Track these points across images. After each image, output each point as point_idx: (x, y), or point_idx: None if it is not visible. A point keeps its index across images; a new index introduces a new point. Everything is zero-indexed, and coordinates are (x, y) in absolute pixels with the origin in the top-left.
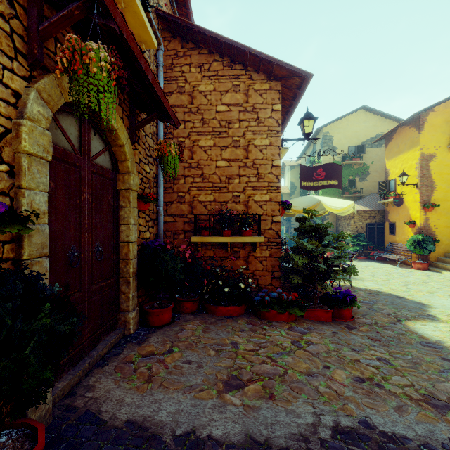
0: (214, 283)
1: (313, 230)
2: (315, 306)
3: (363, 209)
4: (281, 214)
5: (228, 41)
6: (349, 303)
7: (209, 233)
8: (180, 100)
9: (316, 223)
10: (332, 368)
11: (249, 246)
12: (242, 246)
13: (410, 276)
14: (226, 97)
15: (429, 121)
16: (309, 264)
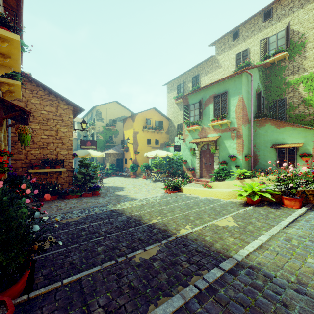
0: (43, 188)
1: (85, 165)
2: (86, 192)
3: (114, 152)
4: (73, 158)
5: (49, 88)
6: (98, 189)
7: (38, 168)
8: (19, 104)
9: (93, 158)
10: (88, 203)
11: (58, 172)
12: (54, 173)
13: (128, 180)
14: (46, 108)
15: (137, 119)
16: (84, 177)
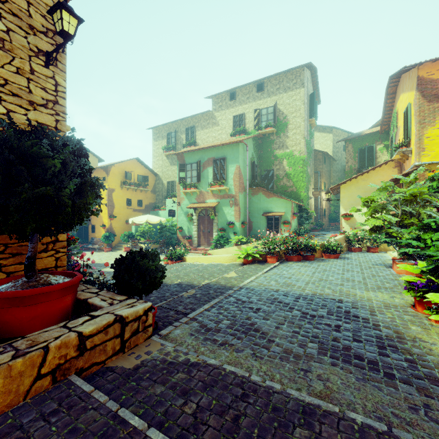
0: None
1: None
2: None
3: None
4: None
5: None
6: None
7: None
8: None
9: None
10: None
11: None
12: None
13: (103, 255)
14: None
15: (112, 171)
16: None
